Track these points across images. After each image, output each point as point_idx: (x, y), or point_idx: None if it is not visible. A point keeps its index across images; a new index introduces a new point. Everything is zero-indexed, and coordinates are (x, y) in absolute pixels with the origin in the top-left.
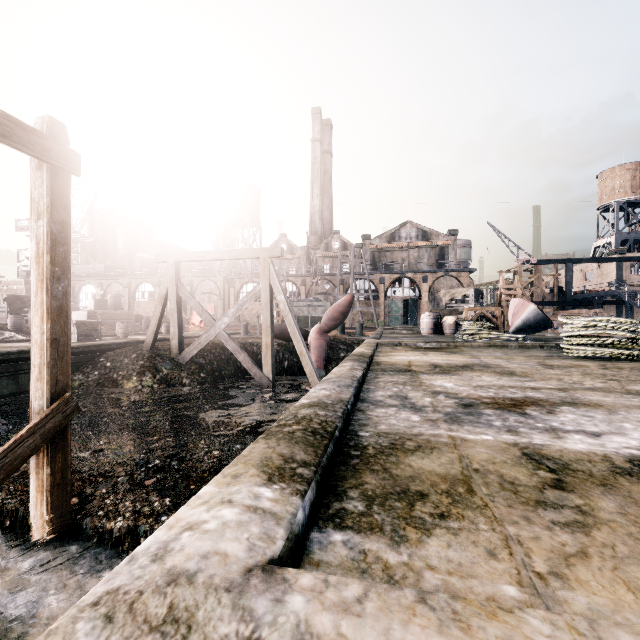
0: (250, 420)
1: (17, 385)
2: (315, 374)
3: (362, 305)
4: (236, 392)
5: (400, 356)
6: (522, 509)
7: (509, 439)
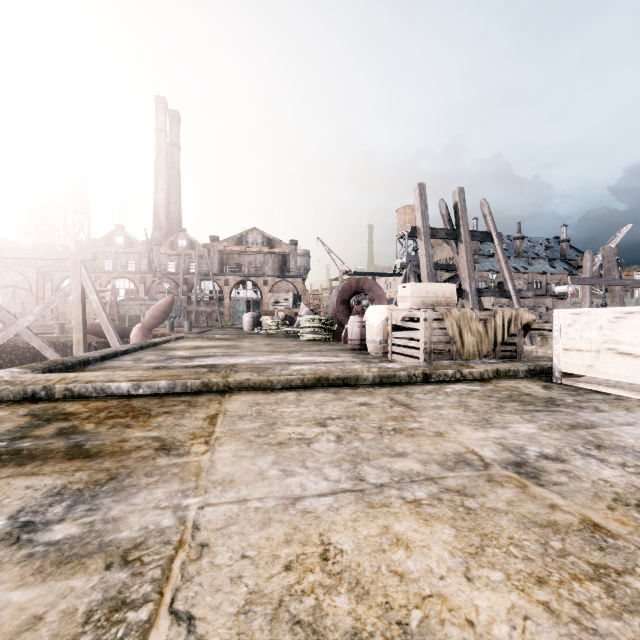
0: None
1: None
2: None
3: (207, 305)
4: None
5: (185, 343)
6: None
7: (162, 364)
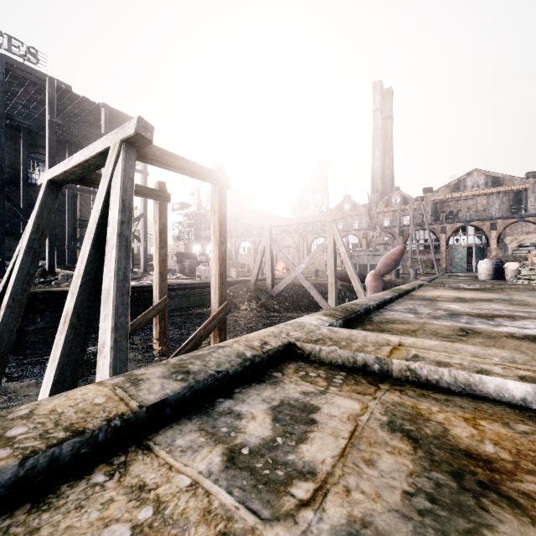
0: None
1: (189, 302)
2: None
3: (422, 253)
4: None
5: (435, 292)
6: (431, 337)
7: (460, 325)
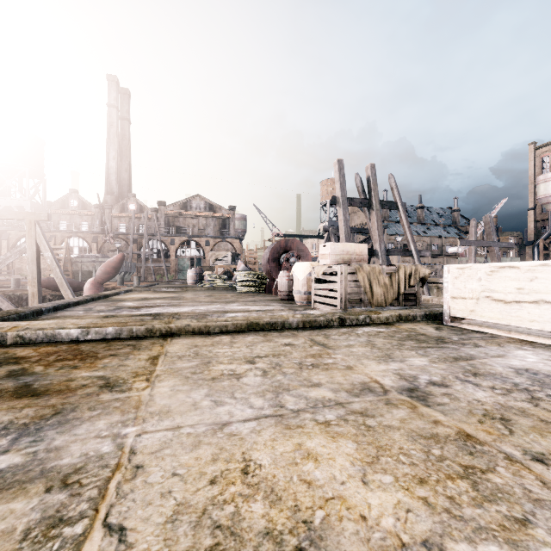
0: None
1: None
2: None
3: (155, 262)
4: None
5: (134, 295)
6: None
7: (111, 314)
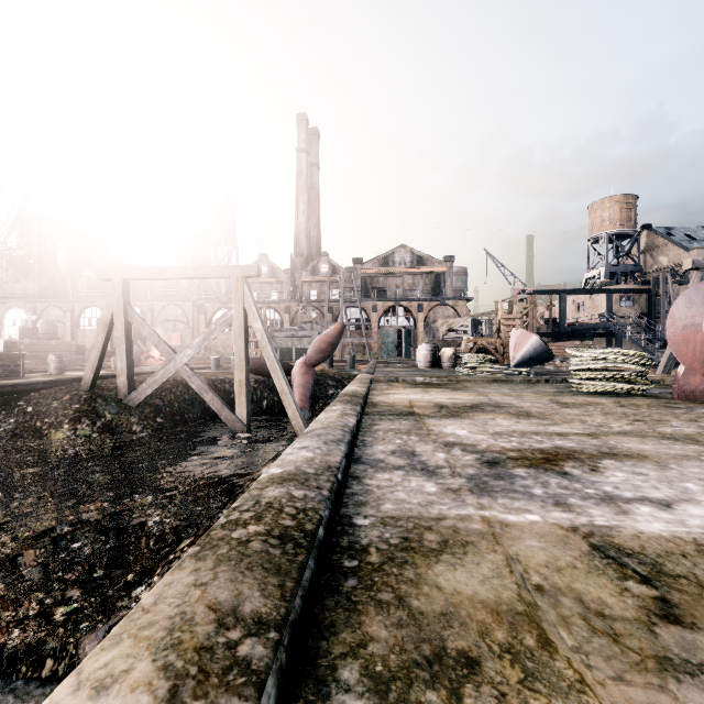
0: (218, 475)
1: None
2: (299, 416)
3: (353, 335)
4: (202, 440)
5: (399, 394)
6: (643, 684)
7: (563, 519)
